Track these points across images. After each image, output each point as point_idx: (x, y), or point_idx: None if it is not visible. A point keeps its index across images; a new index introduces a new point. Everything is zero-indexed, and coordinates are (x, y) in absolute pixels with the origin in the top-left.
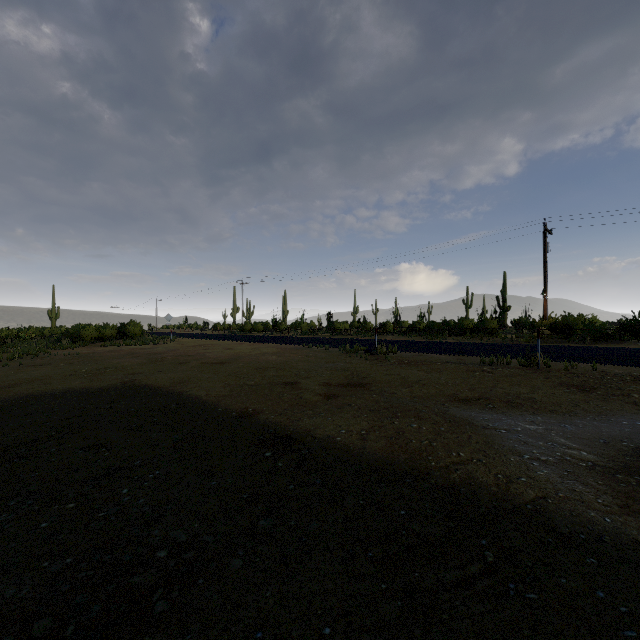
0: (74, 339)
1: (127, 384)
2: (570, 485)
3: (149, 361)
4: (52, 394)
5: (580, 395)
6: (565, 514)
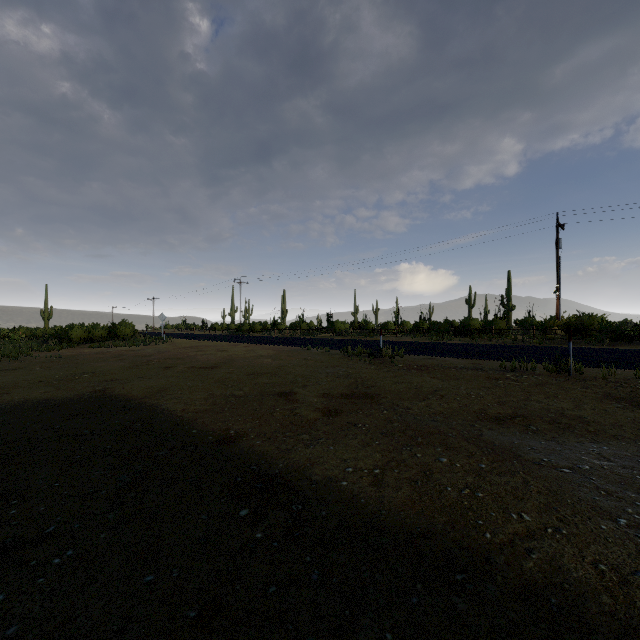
0: (62, 340)
1: (96, 394)
2: None
3: (133, 365)
4: (2, 408)
5: (639, 412)
6: None
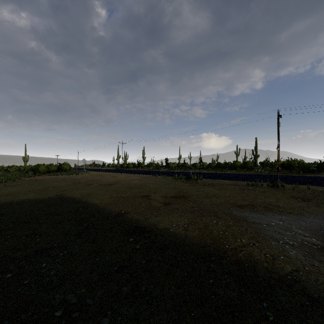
0: (35, 172)
1: (58, 196)
2: (311, 261)
3: (72, 183)
4: (17, 202)
5: (304, 203)
6: (312, 283)
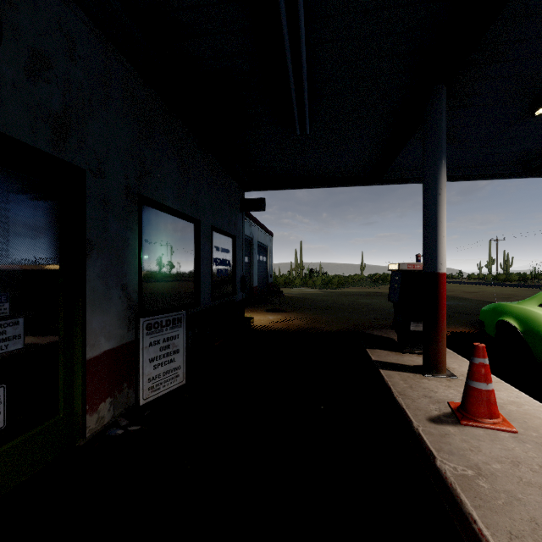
0: (384, 281)
1: None
2: None
3: None
4: None
5: None
6: None
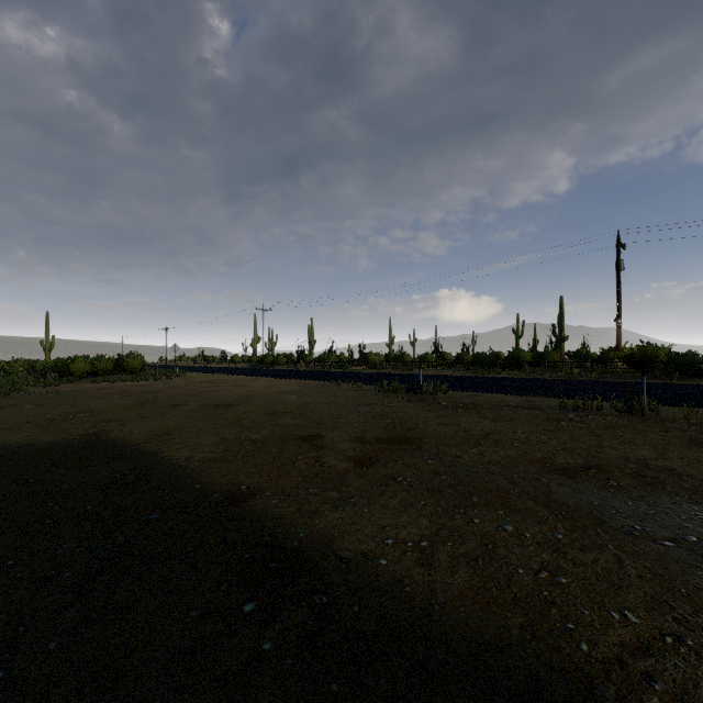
0: (62, 374)
1: (88, 438)
2: None
3: (137, 402)
4: None
5: None
6: None
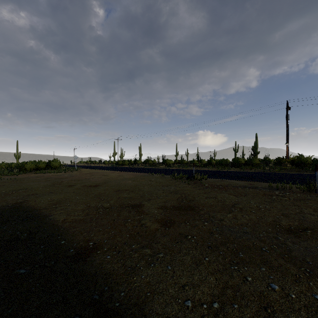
0: (20, 169)
1: (15, 205)
2: None
3: (51, 184)
4: None
5: None
6: None
